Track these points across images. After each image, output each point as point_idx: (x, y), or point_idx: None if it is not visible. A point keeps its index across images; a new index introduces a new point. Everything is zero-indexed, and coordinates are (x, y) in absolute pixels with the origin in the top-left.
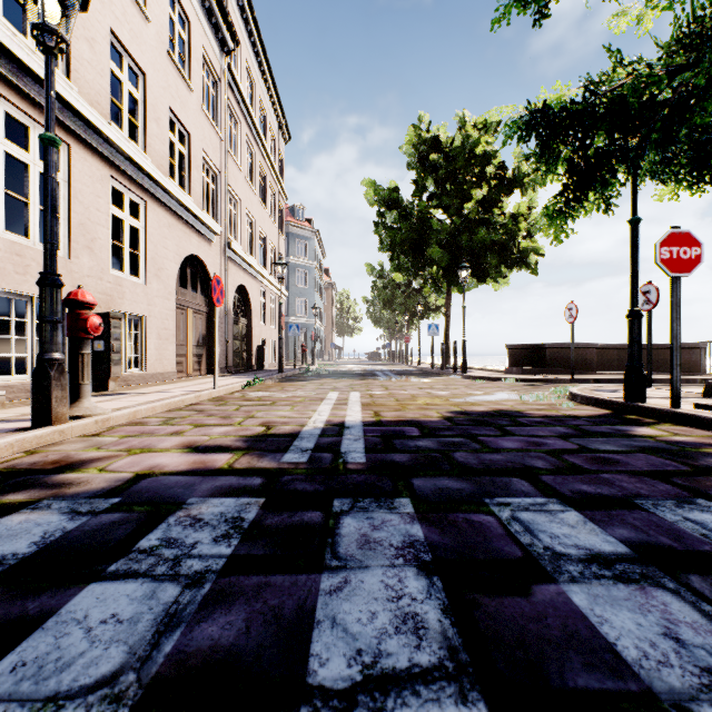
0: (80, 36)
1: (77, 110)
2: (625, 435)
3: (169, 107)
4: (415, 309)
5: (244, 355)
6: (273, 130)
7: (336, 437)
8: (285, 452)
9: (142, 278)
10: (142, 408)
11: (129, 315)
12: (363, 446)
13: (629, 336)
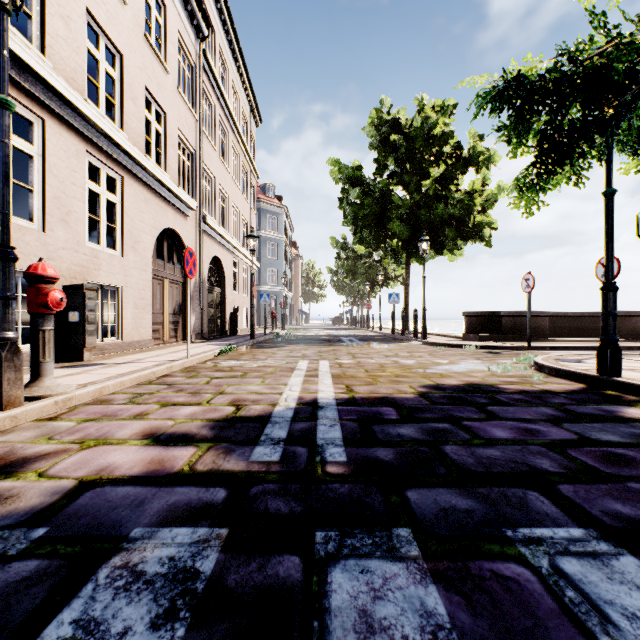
0: (55, 12)
1: (50, 85)
2: (619, 419)
3: (146, 87)
4: (375, 279)
5: (218, 321)
6: (245, 114)
7: (310, 422)
8: (255, 444)
9: (119, 250)
10: (110, 384)
11: (106, 286)
12: (340, 435)
13: (603, 309)
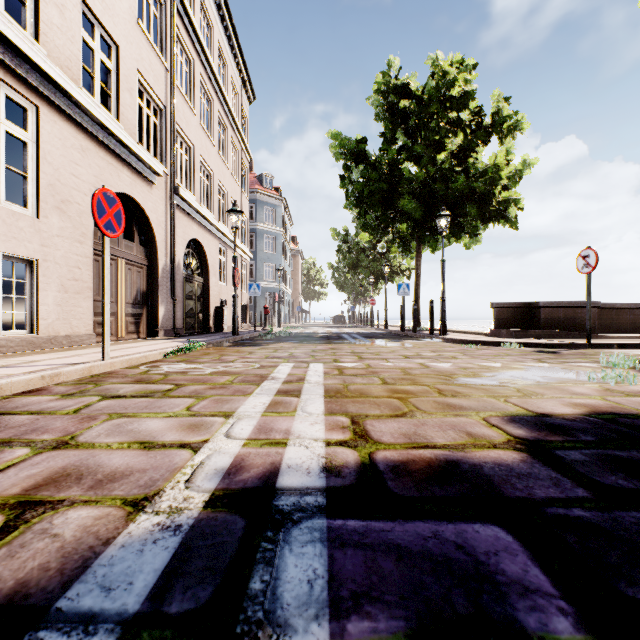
0: None
1: None
2: None
3: None
4: (380, 273)
5: (200, 316)
6: (235, 85)
7: None
8: None
9: (33, 209)
10: None
11: (7, 256)
12: None
13: None
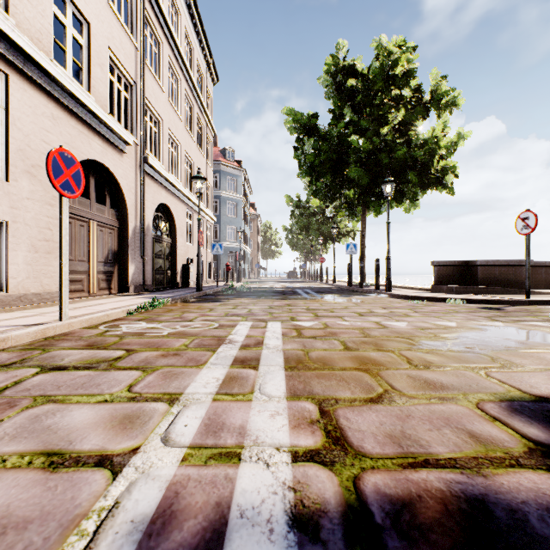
0: None
1: None
2: None
3: None
4: (328, 234)
5: (168, 273)
6: (200, 67)
7: None
8: None
9: (2, 173)
10: None
11: None
12: None
13: None
